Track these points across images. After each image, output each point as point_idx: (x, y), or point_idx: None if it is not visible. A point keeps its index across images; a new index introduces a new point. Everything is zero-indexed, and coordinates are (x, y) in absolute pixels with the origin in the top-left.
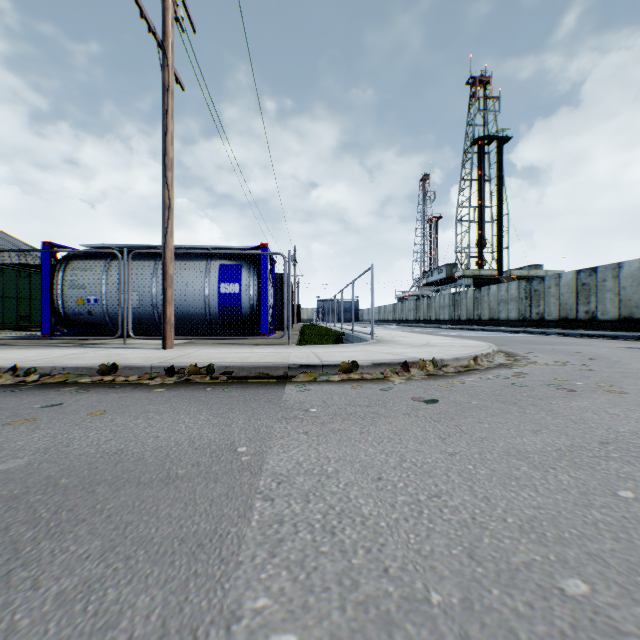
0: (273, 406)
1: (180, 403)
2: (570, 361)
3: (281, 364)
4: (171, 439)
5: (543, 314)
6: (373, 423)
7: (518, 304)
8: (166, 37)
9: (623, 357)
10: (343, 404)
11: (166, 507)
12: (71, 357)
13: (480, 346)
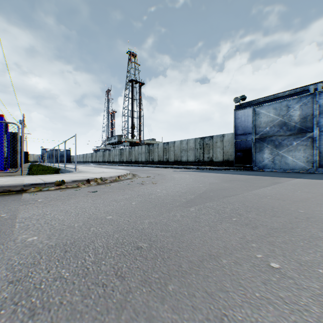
0: (17, 201)
1: None
2: (152, 176)
3: (19, 184)
4: None
5: (153, 159)
6: (68, 200)
7: (145, 155)
8: None
9: (168, 174)
10: (56, 196)
11: None
12: None
13: (123, 172)
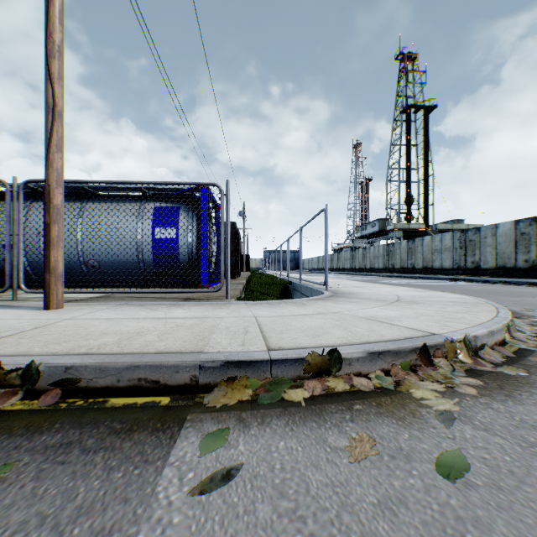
0: None
1: None
2: None
3: (184, 360)
4: None
5: (479, 263)
6: None
7: (452, 253)
8: None
9: None
10: None
11: None
12: None
13: (475, 303)
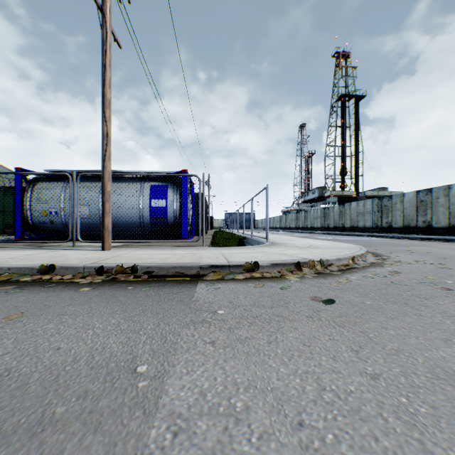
0: (184, 307)
1: (99, 303)
2: (427, 260)
3: (194, 264)
4: (71, 352)
5: (391, 223)
6: (279, 329)
7: (372, 216)
8: (105, 2)
9: None
10: (248, 305)
11: None
12: (22, 258)
13: (353, 248)
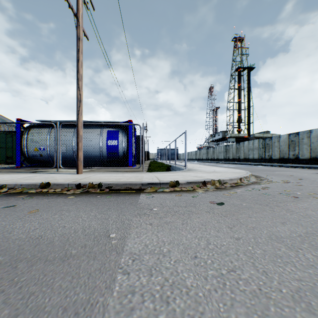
0: (133, 207)
1: (81, 205)
2: (290, 180)
3: (138, 182)
4: (72, 228)
5: (271, 156)
6: (189, 217)
7: (258, 151)
8: (78, 11)
9: (316, 178)
10: (171, 205)
11: (59, 280)
12: (27, 178)
13: (242, 172)
